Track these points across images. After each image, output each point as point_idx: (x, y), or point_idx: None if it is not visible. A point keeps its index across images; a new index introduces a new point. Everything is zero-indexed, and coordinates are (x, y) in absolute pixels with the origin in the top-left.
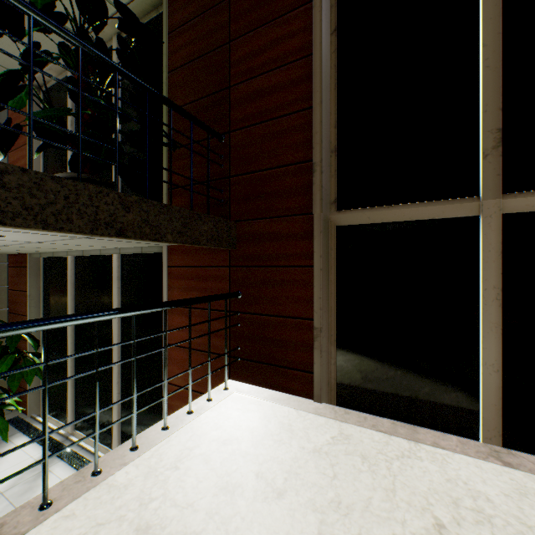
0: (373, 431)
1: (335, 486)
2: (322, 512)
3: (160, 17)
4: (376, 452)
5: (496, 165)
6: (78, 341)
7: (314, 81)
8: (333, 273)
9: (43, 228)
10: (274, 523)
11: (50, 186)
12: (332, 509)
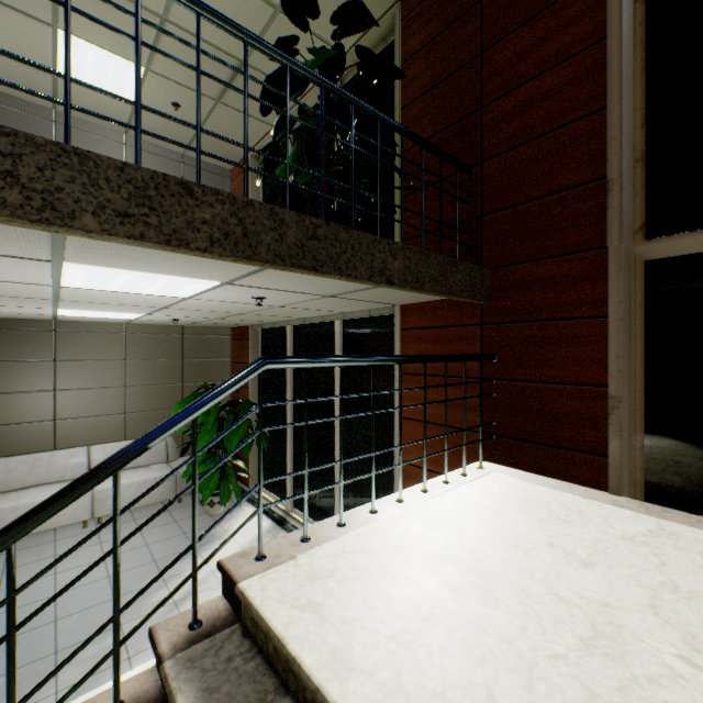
0: None
1: (665, 573)
2: (651, 589)
3: (388, 50)
4: None
5: None
6: (296, 415)
7: (609, 72)
8: (639, 326)
9: (338, 275)
10: (587, 584)
11: (342, 237)
12: (665, 590)
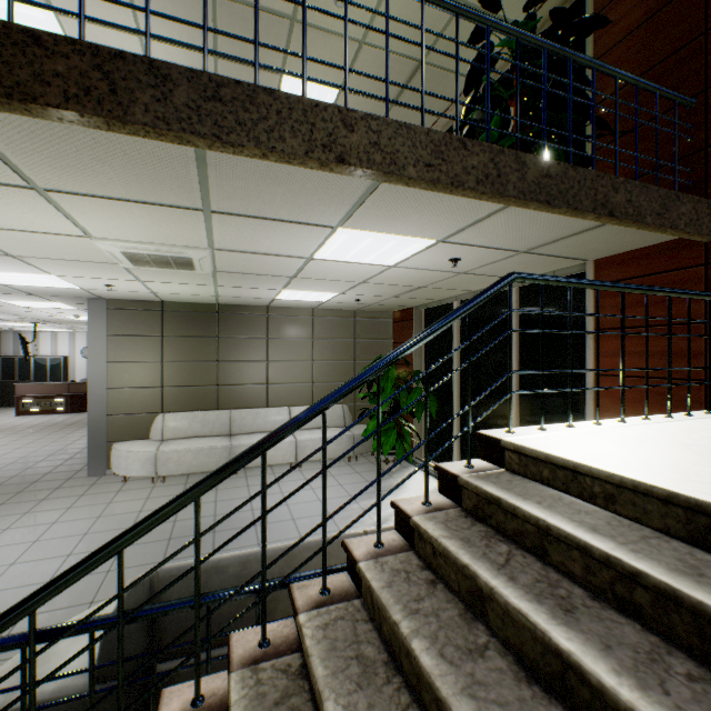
0: None
1: None
2: None
3: (574, 6)
4: None
5: None
6: (463, 386)
7: None
8: None
9: (566, 208)
10: None
11: (569, 175)
12: None
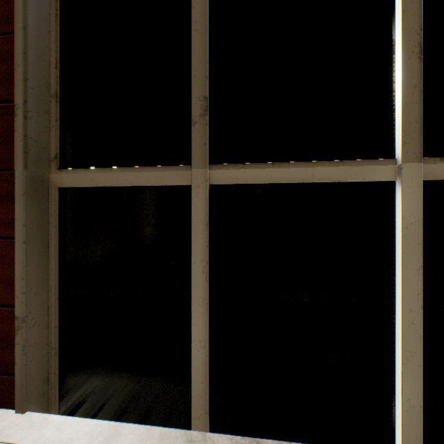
0: None
1: None
2: None
3: None
4: None
5: (204, 133)
6: None
7: None
8: (54, 245)
9: None
10: None
11: None
12: None
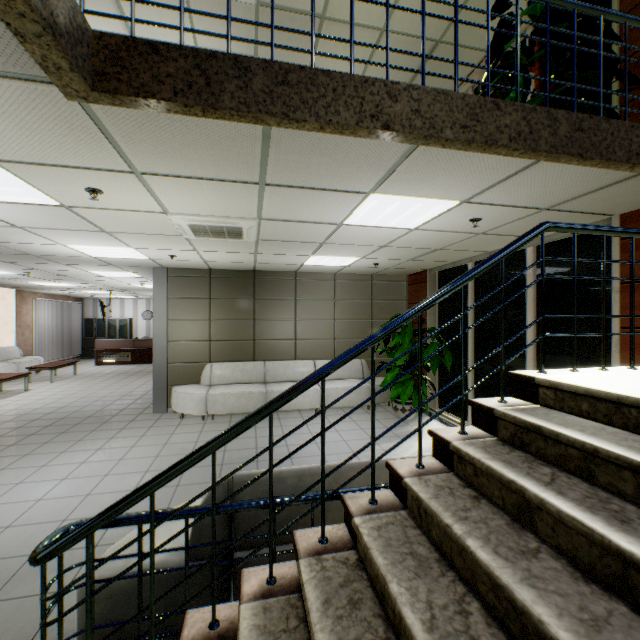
0: None
1: None
2: None
3: None
4: None
5: None
6: (477, 342)
7: None
8: None
9: (598, 159)
10: None
11: (602, 127)
12: None
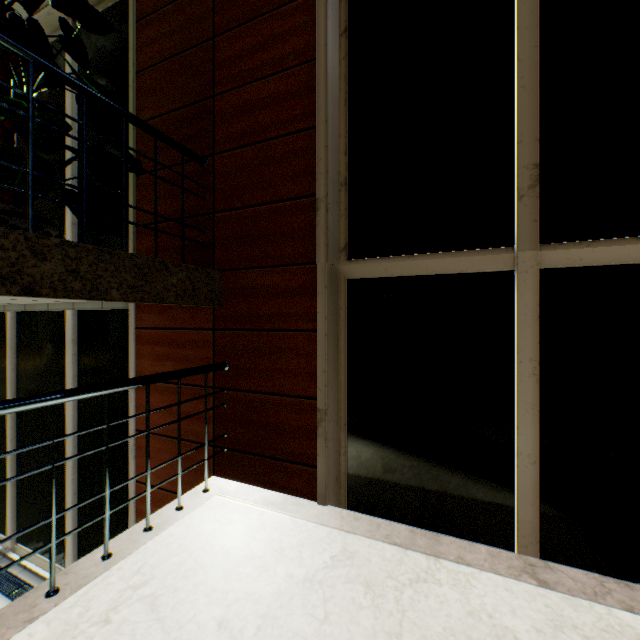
0: (385, 545)
1: (324, 635)
2: None
3: (128, 1)
4: (385, 576)
5: (533, 208)
6: (21, 425)
7: (318, 94)
8: (343, 339)
9: None
10: None
11: None
12: None
